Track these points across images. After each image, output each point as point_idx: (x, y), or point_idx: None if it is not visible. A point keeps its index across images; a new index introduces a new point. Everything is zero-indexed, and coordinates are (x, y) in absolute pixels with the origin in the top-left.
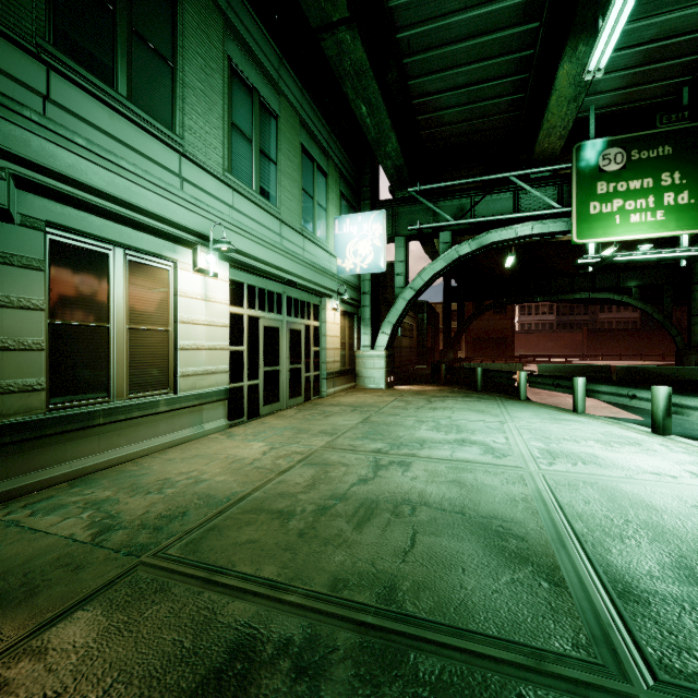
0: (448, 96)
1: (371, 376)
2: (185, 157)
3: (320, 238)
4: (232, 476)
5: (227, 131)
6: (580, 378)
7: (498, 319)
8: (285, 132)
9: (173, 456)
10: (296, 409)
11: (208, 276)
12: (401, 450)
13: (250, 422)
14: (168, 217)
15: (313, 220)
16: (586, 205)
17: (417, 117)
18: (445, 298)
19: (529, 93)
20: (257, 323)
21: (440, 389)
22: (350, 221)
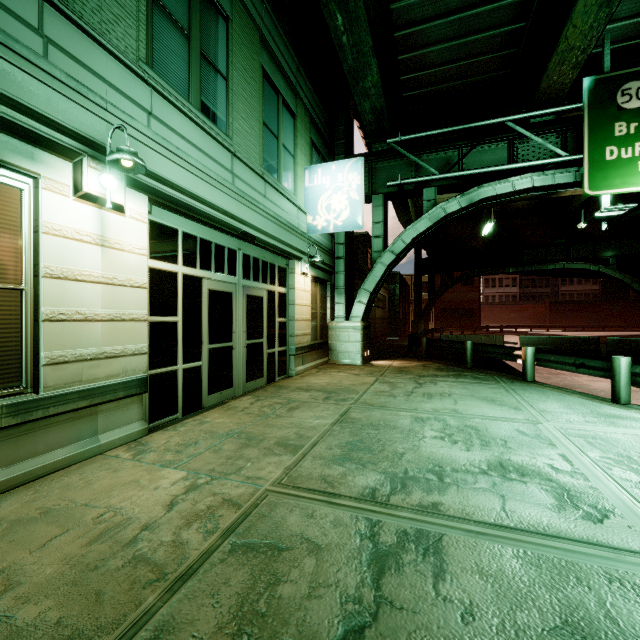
0: (436, 26)
1: (345, 351)
2: (54, 7)
3: (286, 188)
4: (66, 597)
5: (144, 4)
6: (624, 359)
7: (466, 290)
8: (239, 43)
9: (5, 512)
10: (253, 396)
11: (107, 209)
12: (411, 495)
13: (184, 421)
14: (11, 94)
15: (278, 165)
16: (600, 150)
17: (398, 56)
18: (416, 269)
19: (531, 21)
20: (199, 285)
21: (423, 366)
22: (322, 172)
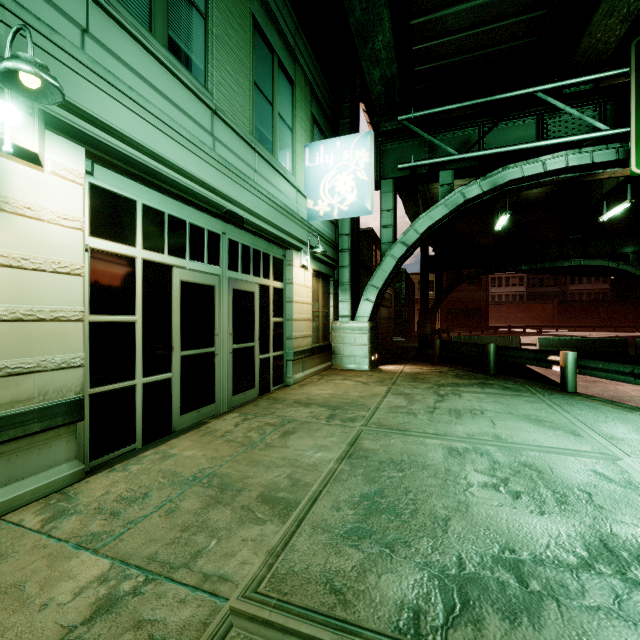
0: None
1: (351, 354)
2: None
3: (282, 165)
4: None
5: None
6: None
7: (473, 289)
8: None
9: None
10: (240, 413)
11: (10, 156)
12: (484, 628)
13: (142, 454)
14: None
15: (272, 137)
16: None
17: (411, 20)
18: (422, 267)
19: None
20: (168, 275)
21: (439, 371)
22: (325, 149)
